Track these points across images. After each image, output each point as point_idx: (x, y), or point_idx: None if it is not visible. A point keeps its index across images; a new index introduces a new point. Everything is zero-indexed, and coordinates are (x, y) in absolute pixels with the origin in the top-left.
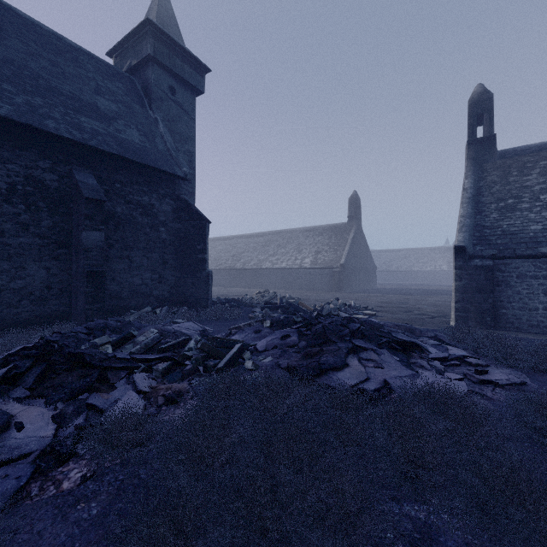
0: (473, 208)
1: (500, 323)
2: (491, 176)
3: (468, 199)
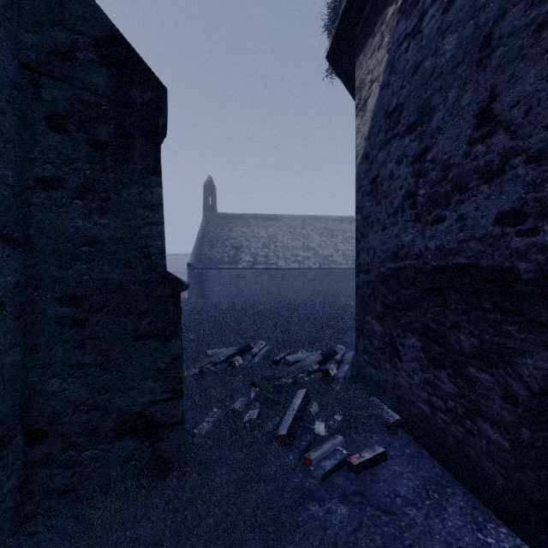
0: (200, 244)
1: (205, 298)
2: (211, 227)
3: (199, 239)
